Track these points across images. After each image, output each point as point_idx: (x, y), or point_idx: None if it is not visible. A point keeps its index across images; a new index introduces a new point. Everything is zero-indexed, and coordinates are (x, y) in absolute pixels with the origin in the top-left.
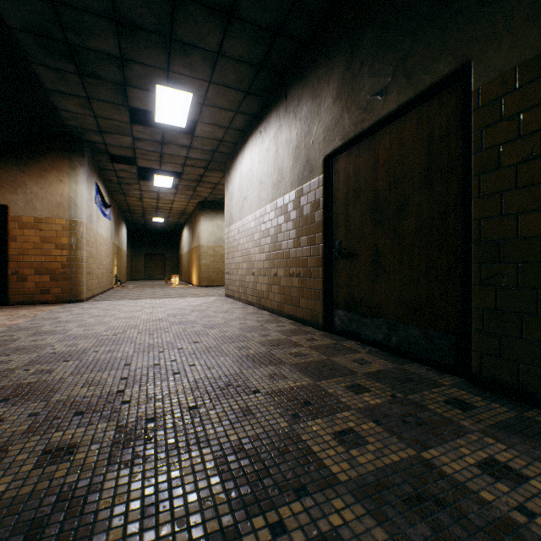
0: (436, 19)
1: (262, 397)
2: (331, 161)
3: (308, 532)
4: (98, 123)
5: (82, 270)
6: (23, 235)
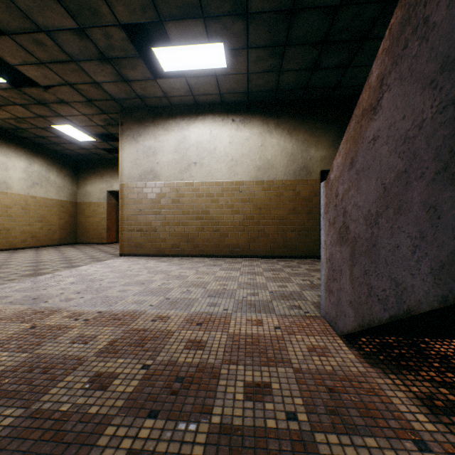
0: None
1: None
2: (324, 173)
3: None
4: None
5: None
6: None
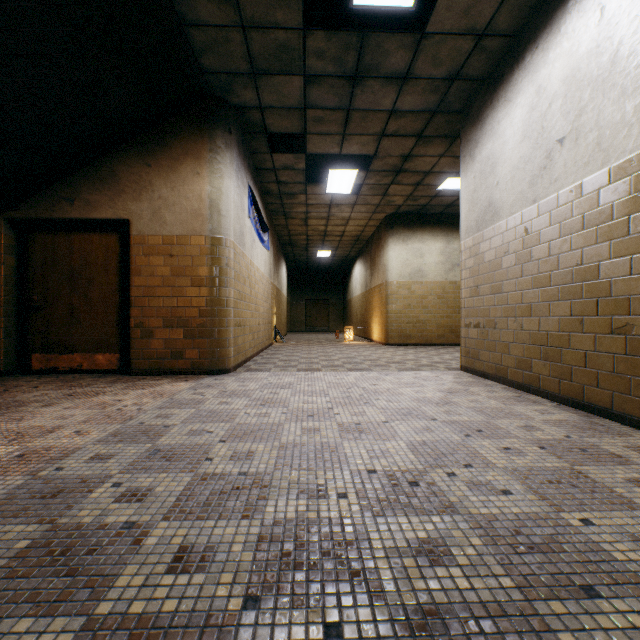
0: None
1: None
2: None
3: None
4: (248, 50)
5: (227, 319)
6: (148, 265)
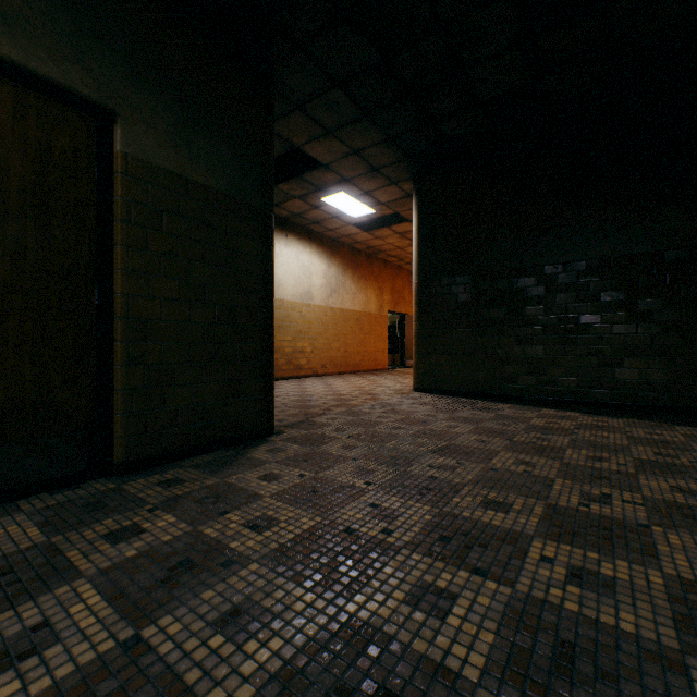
0: (71, 5)
1: (166, 620)
2: None
3: (377, 523)
4: None
5: None
6: None
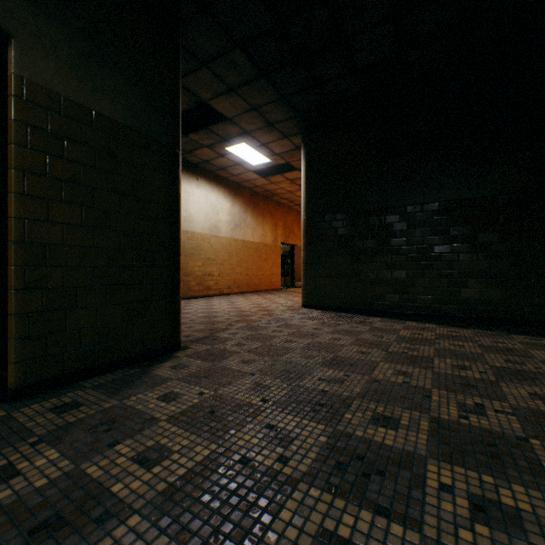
0: None
1: None
2: None
3: (273, 448)
4: None
5: None
6: None
